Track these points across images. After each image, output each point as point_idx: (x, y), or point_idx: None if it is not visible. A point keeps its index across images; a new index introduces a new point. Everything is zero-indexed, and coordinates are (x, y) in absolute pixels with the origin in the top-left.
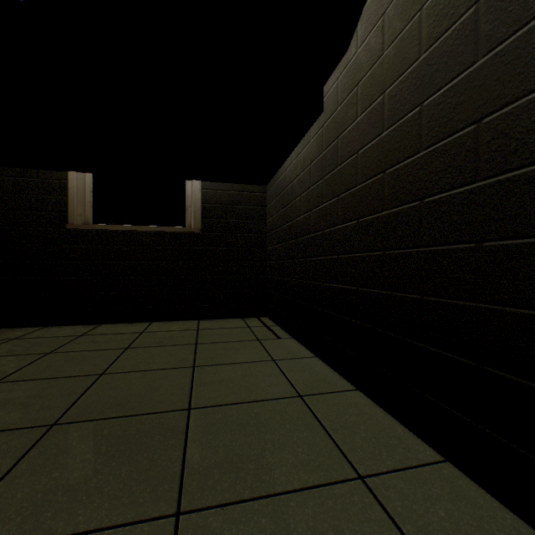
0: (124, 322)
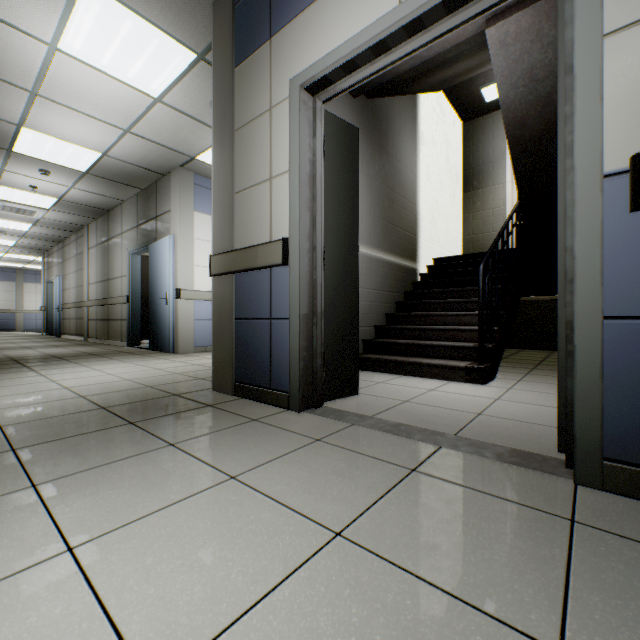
0: (536, 349)
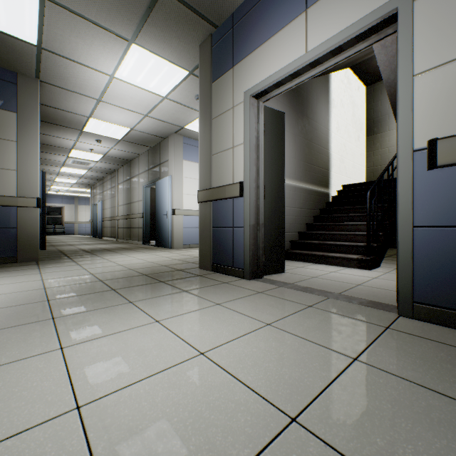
0: None
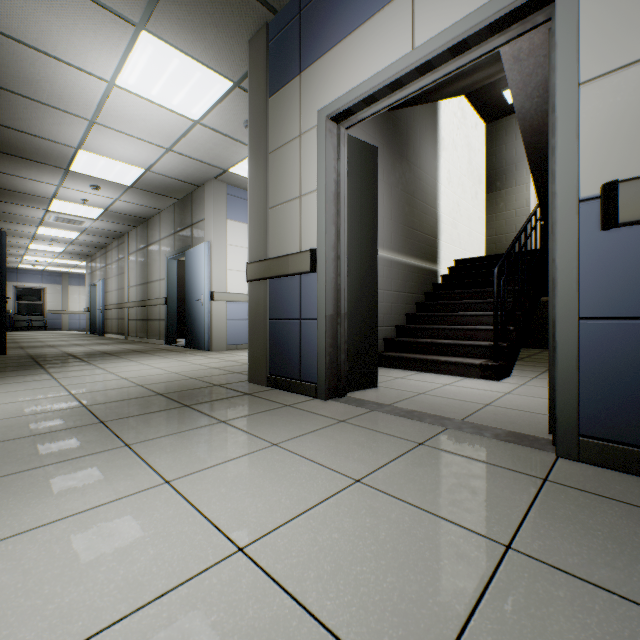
0: None
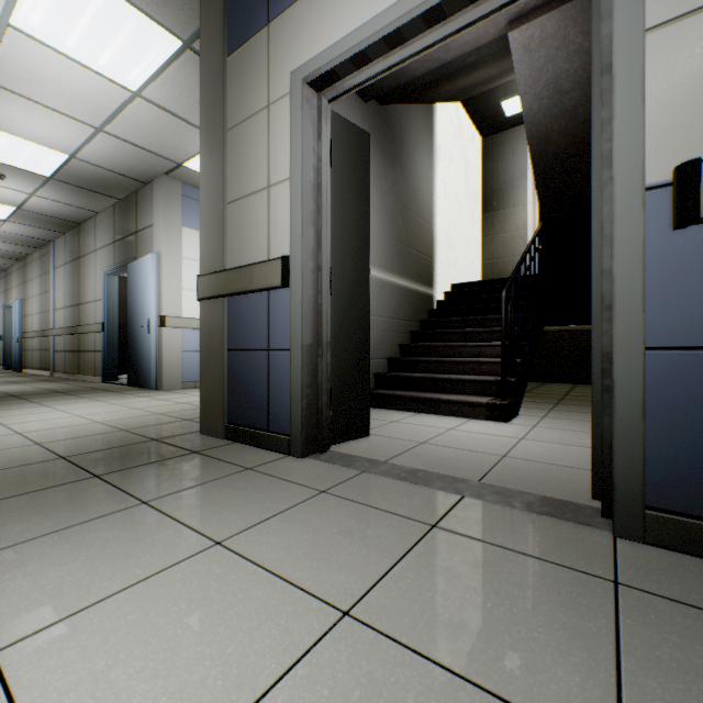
0: (558, 383)
